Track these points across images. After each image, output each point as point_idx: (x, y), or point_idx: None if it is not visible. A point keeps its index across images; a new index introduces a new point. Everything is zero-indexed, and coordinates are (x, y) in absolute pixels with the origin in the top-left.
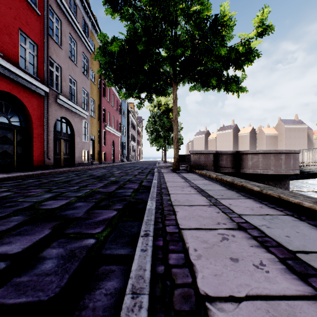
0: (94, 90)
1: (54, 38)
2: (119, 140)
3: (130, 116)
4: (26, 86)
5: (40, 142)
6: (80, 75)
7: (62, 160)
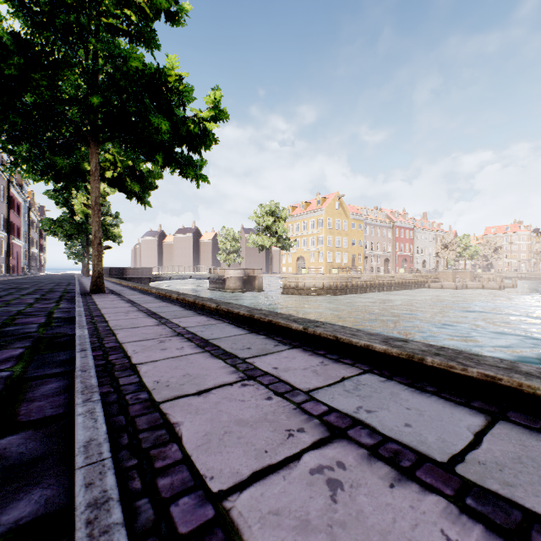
0: (5, 209)
1: None
2: (21, 250)
3: (31, 215)
4: None
5: None
6: (1, 205)
7: None
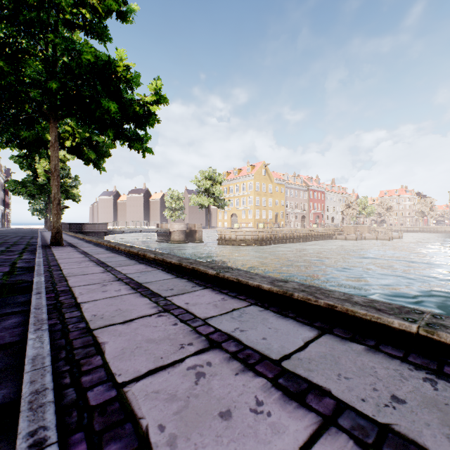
0: None
1: None
2: None
3: None
4: None
5: None
6: None
7: None
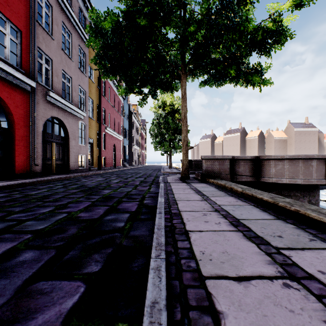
0: (92, 89)
1: (44, 26)
2: (120, 144)
3: (132, 118)
4: (6, 79)
5: (25, 146)
6: (76, 71)
7: (53, 166)
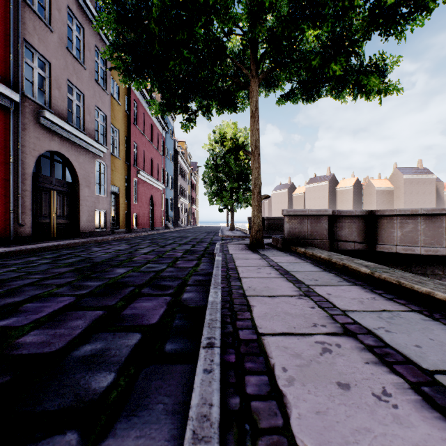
0: (118, 114)
1: (36, 8)
2: (161, 195)
3: (179, 159)
4: None
5: (1, 195)
6: (90, 84)
7: (53, 227)
